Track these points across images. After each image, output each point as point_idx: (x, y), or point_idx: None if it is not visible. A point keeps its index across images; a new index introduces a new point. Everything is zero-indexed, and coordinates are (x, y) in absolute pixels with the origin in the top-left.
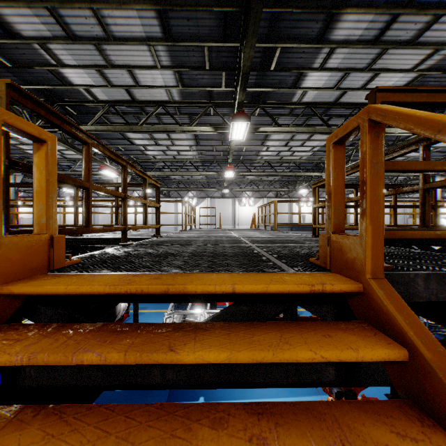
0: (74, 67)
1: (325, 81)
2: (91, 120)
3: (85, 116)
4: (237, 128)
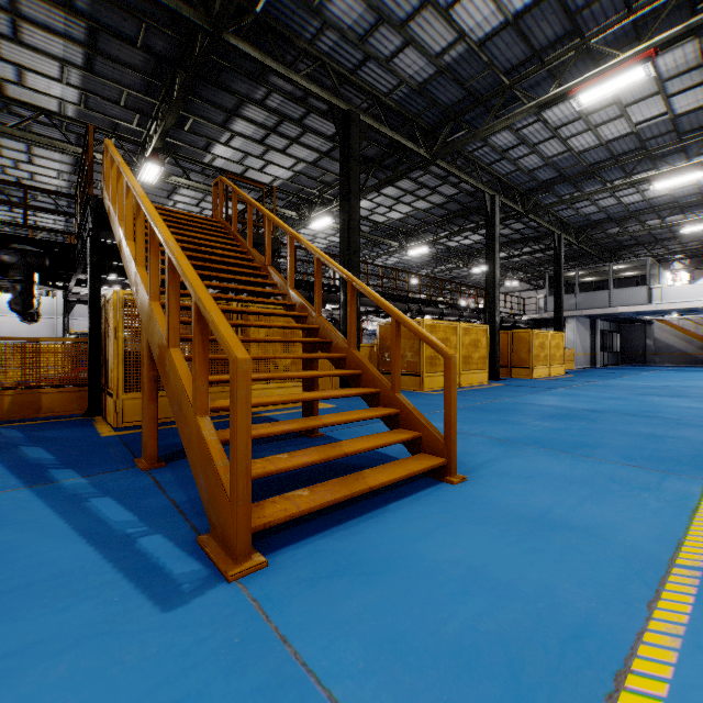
0: None
1: (231, 155)
2: None
3: None
4: (150, 170)
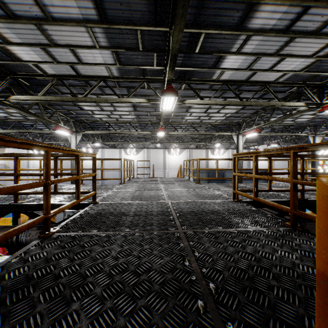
0: (20, 45)
1: (240, 63)
2: (41, 91)
3: (38, 86)
4: (167, 101)
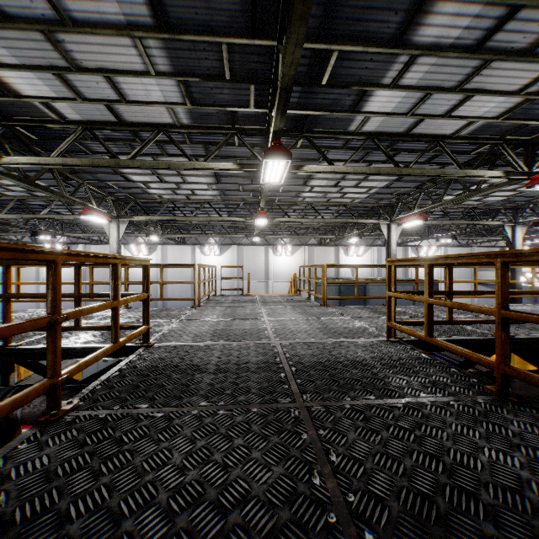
0: (17, 69)
1: (397, 103)
2: (56, 150)
3: (51, 141)
4: (273, 167)
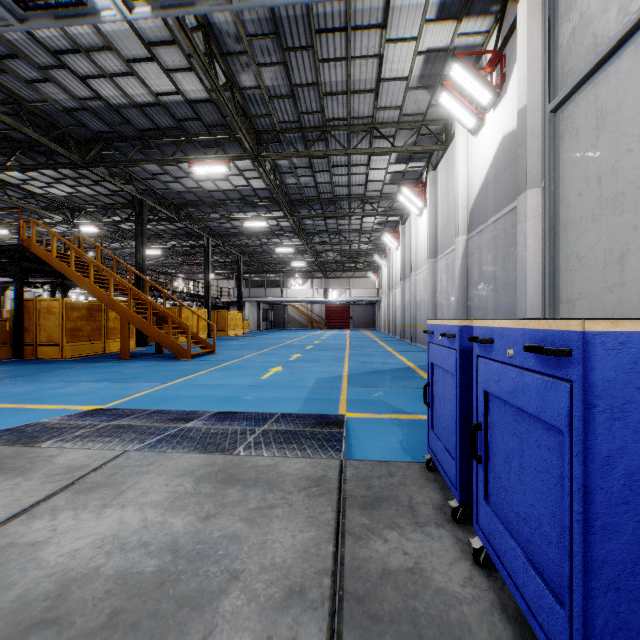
0: None
1: (20, 176)
2: None
3: None
4: None
